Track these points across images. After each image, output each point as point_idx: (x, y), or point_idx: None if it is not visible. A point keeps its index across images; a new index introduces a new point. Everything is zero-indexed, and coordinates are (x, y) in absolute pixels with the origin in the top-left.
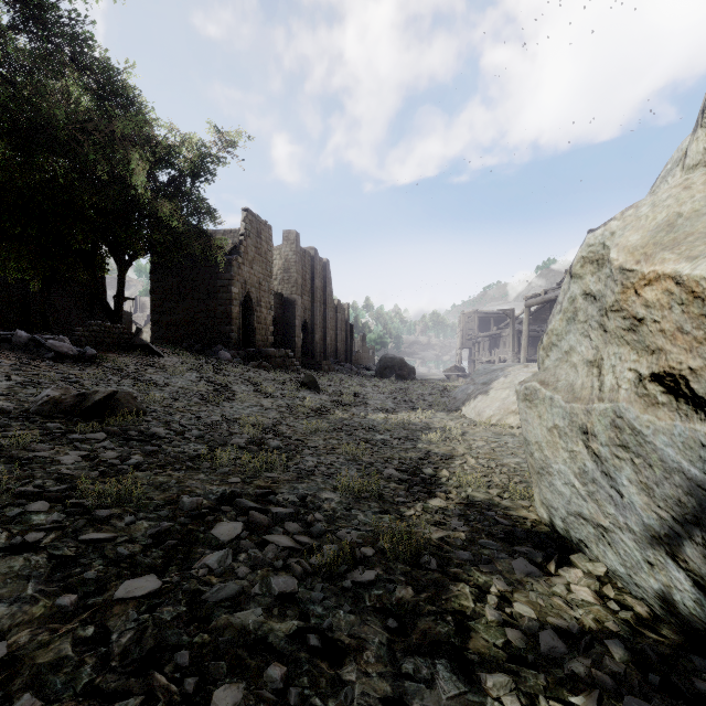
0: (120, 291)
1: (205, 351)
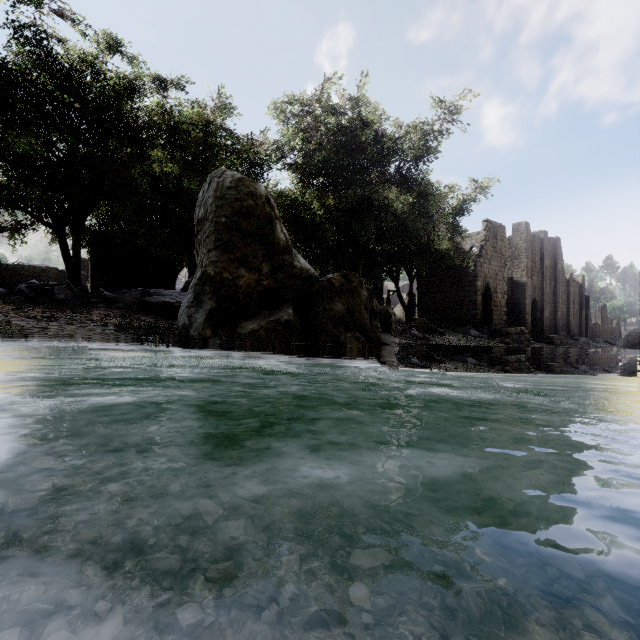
0: (410, 294)
1: (458, 329)
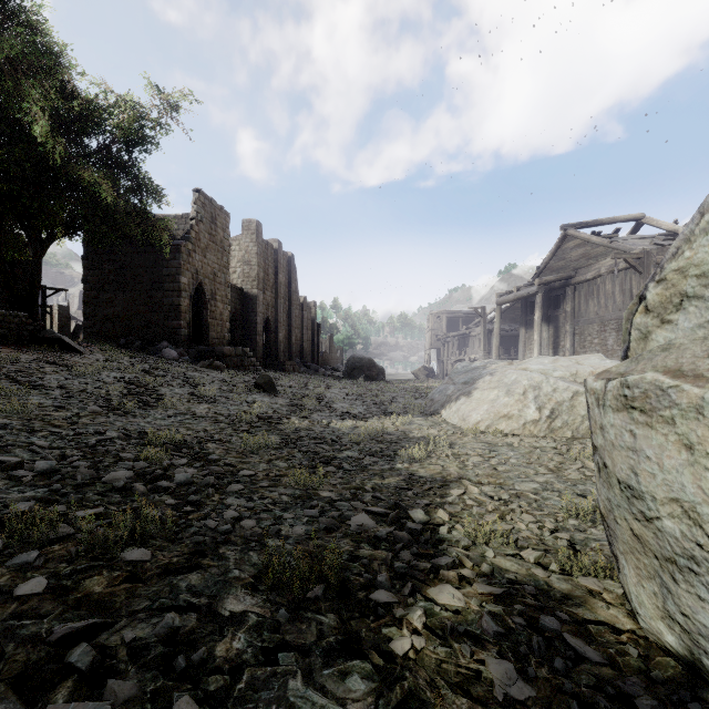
0: (35, 276)
1: (147, 349)
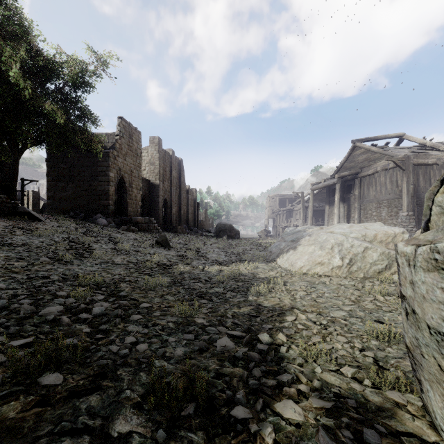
0: (14, 171)
1: (88, 218)
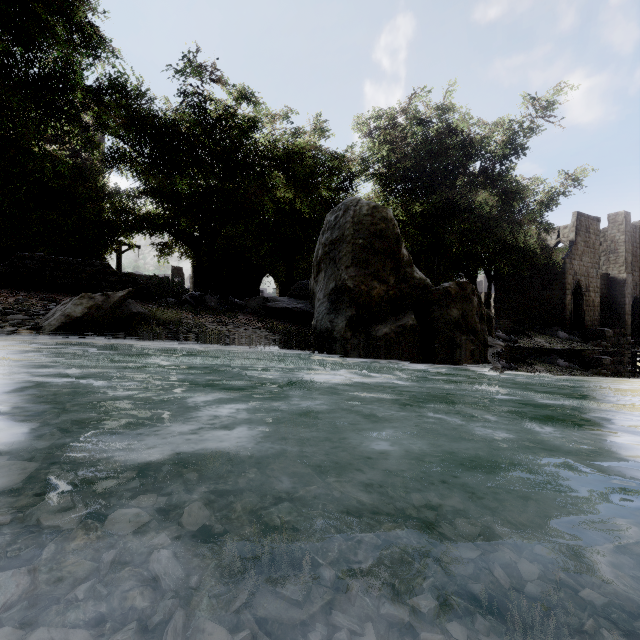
0: (489, 294)
1: (543, 331)
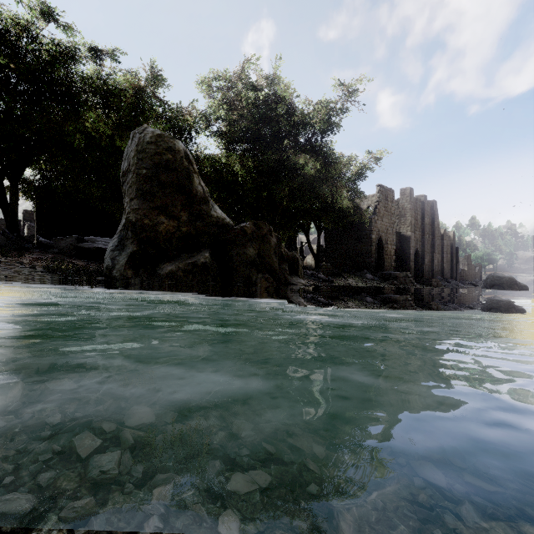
0: (318, 244)
1: (357, 273)
